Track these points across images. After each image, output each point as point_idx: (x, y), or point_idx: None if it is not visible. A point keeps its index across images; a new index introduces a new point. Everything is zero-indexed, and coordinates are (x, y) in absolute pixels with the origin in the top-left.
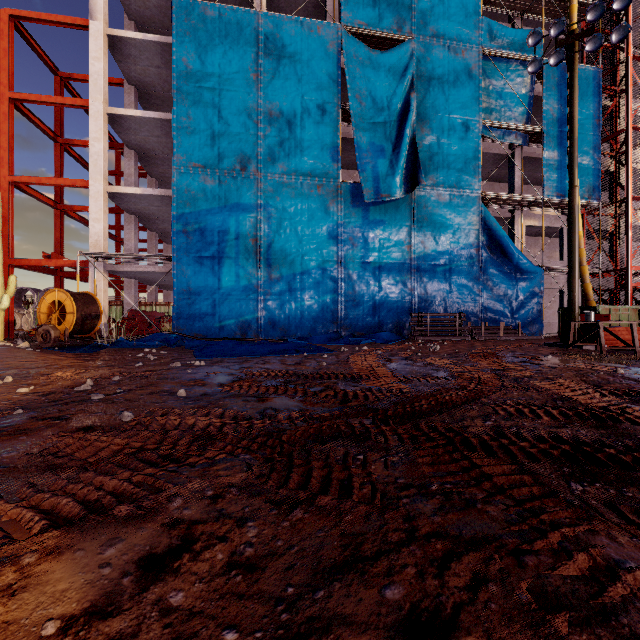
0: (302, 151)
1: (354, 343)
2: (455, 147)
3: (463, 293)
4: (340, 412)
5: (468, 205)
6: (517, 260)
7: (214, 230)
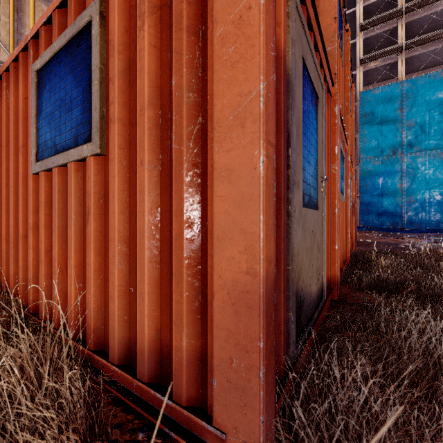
0: (429, 138)
1: None
2: None
3: None
4: None
5: None
6: None
7: (378, 183)
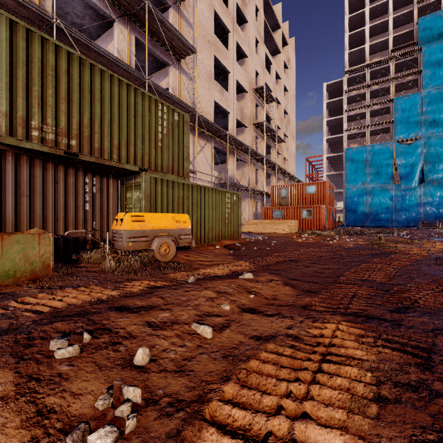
0: (380, 178)
1: (393, 227)
2: (441, 167)
3: None
4: None
5: None
6: None
7: (355, 201)
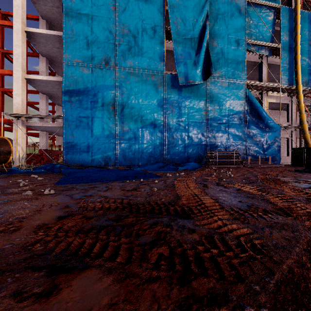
0: (142, 54)
1: (174, 170)
2: (231, 54)
3: (236, 139)
4: None
5: (239, 88)
6: (267, 120)
7: (88, 100)
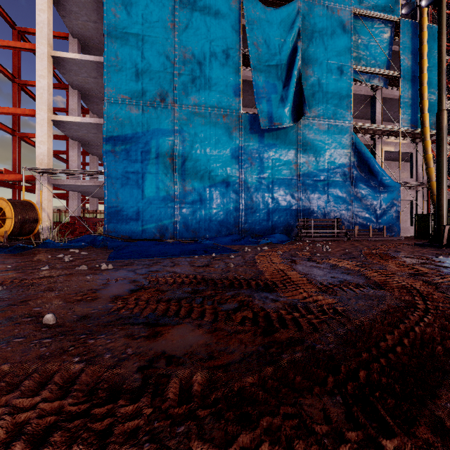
0: (210, 87)
1: (254, 243)
2: (332, 86)
3: (338, 203)
4: (275, 370)
5: (342, 133)
6: (381, 177)
7: (138, 150)
